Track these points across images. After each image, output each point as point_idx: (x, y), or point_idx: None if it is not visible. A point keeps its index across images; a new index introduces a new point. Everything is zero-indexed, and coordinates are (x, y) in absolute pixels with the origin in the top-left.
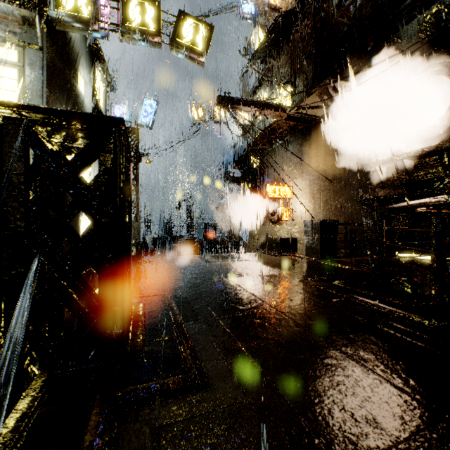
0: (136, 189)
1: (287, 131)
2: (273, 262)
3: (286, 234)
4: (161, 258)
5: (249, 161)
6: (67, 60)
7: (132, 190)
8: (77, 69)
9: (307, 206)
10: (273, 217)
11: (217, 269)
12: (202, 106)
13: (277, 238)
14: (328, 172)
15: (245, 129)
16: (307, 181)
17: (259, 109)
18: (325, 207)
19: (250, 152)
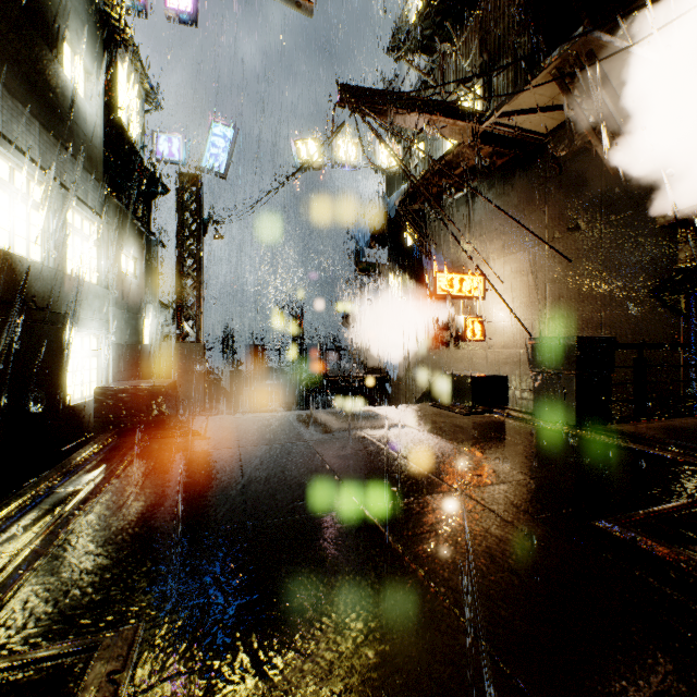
0: (196, 284)
1: (474, 171)
2: (470, 435)
3: (471, 366)
4: (217, 420)
5: (400, 235)
6: (29, 7)
7: (189, 287)
8: (62, 38)
9: (515, 312)
10: (446, 334)
11: (338, 461)
12: (315, 137)
13: (465, 376)
14: (563, 243)
15: (397, 156)
16: (515, 264)
17: (425, 114)
18: (555, 313)
19: (402, 216)
